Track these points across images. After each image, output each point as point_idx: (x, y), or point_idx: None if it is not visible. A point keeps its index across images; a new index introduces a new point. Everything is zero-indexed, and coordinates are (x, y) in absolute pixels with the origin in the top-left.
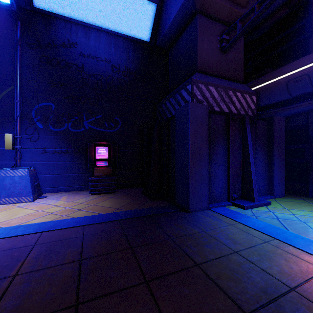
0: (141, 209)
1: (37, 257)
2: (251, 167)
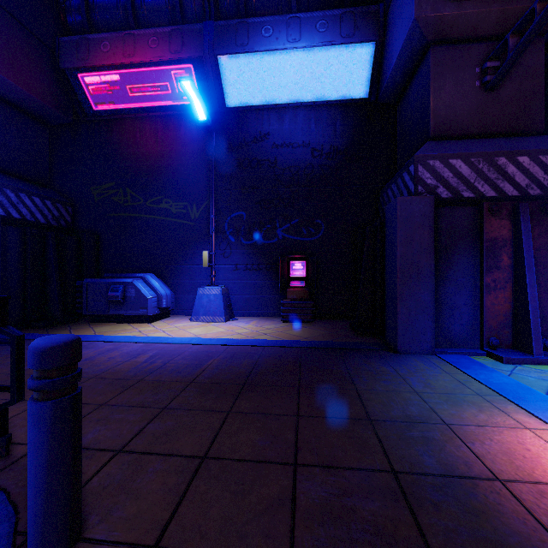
0: (333, 341)
1: (223, 359)
2: (528, 292)
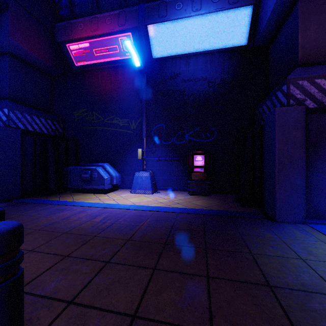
0: (226, 210)
1: (151, 221)
2: None
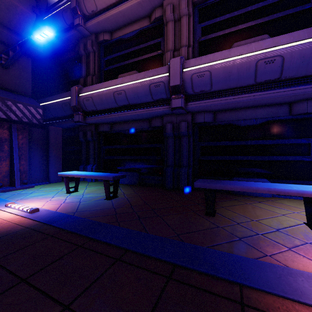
0: None
1: None
2: (15, 161)
